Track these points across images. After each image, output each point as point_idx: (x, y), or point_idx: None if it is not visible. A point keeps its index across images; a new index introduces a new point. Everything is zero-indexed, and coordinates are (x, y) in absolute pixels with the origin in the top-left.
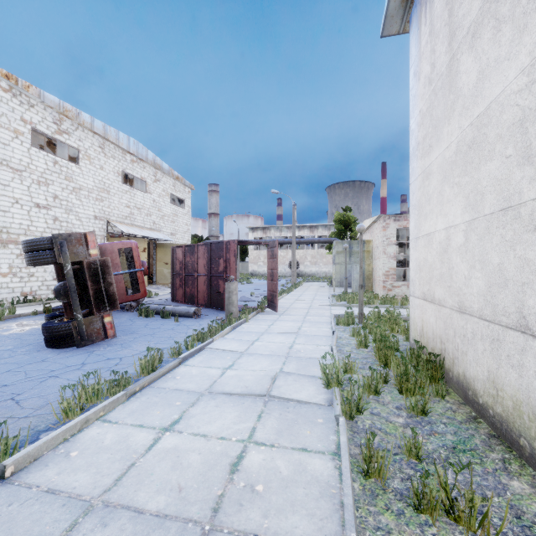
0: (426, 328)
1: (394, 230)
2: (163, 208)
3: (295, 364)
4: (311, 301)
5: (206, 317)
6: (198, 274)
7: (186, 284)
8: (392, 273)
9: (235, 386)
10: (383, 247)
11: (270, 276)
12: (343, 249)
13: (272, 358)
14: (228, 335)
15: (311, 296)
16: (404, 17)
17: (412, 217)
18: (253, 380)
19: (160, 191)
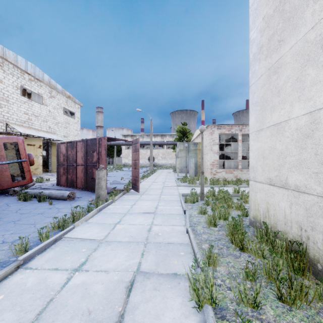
0: (274, 211)
1: (217, 135)
2: (57, 117)
3: (154, 255)
4: (163, 182)
5: (80, 199)
6: (77, 164)
7: (68, 172)
8: (216, 163)
9: (74, 312)
10: (211, 146)
11: (134, 165)
12: (184, 147)
13: (130, 247)
14: (93, 218)
15: (163, 179)
16: None
17: (252, 113)
18: (102, 294)
19: (55, 105)
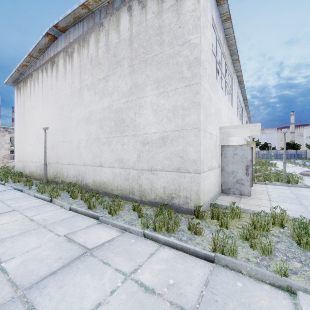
0: (19, 168)
1: (9, 137)
2: None
3: None
4: None
5: None
6: None
7: None
8: (7, 156)
9: None
10: (3, 144)
11: None
12: None
13: None
14: None
15: None
16: (13, 84)
17: (15, 140)
18: None
19: None
